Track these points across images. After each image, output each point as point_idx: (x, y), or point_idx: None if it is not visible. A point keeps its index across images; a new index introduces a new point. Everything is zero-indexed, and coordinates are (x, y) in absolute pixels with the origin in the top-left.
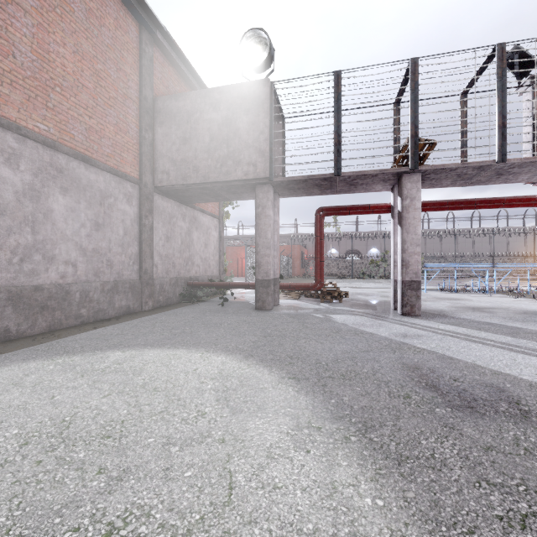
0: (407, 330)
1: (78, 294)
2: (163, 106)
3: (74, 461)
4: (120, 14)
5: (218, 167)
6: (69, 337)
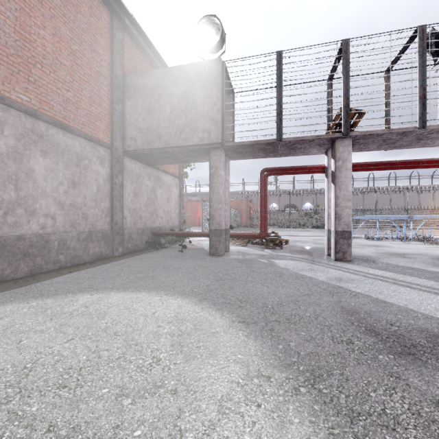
0: (341, 274)
1: (56, 242)
2: (131, 82)
3: (25, 415)
4: (94, 3)
5: (178, 134)
6: (46, 281)
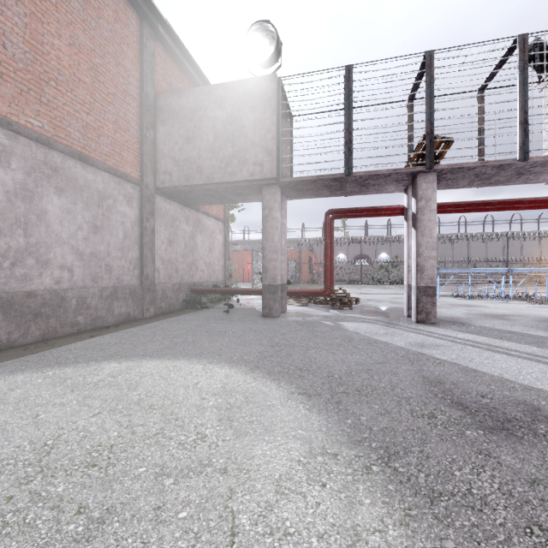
0: (424, 339)
1: (74, 300)
2: (165, 103)
3: (50, 496)
4: (120, 6)
5: (223, 167)
6: (63, 347)
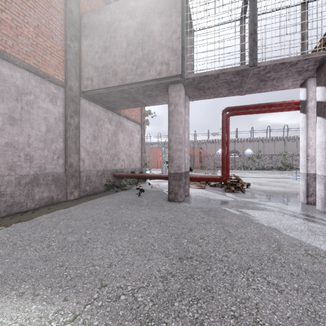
0: None
1: None
2: (87, 21)
3: None
4: None
5: (134, 69)
6: None
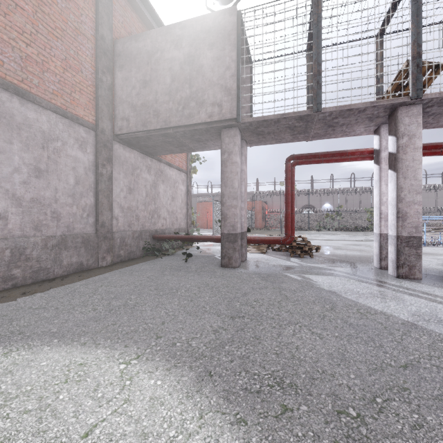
0: (429, 306)
1: (8, 251)
2: (122, 48)
3: None
4: None
5: (180, 110)
6: None
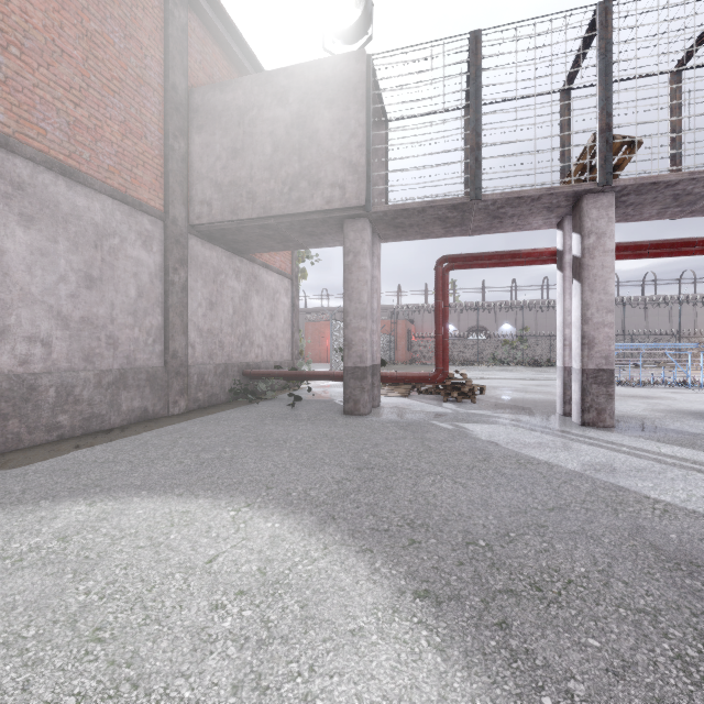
0: (608, 456)
1: (53, 390)
2: (202, 101)
3: None
4: None
5: (285, 192)
6: (18, 467)
